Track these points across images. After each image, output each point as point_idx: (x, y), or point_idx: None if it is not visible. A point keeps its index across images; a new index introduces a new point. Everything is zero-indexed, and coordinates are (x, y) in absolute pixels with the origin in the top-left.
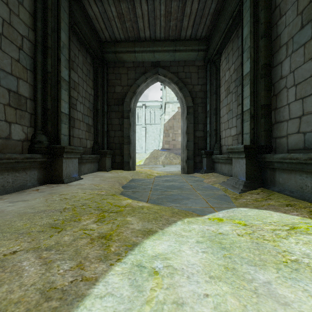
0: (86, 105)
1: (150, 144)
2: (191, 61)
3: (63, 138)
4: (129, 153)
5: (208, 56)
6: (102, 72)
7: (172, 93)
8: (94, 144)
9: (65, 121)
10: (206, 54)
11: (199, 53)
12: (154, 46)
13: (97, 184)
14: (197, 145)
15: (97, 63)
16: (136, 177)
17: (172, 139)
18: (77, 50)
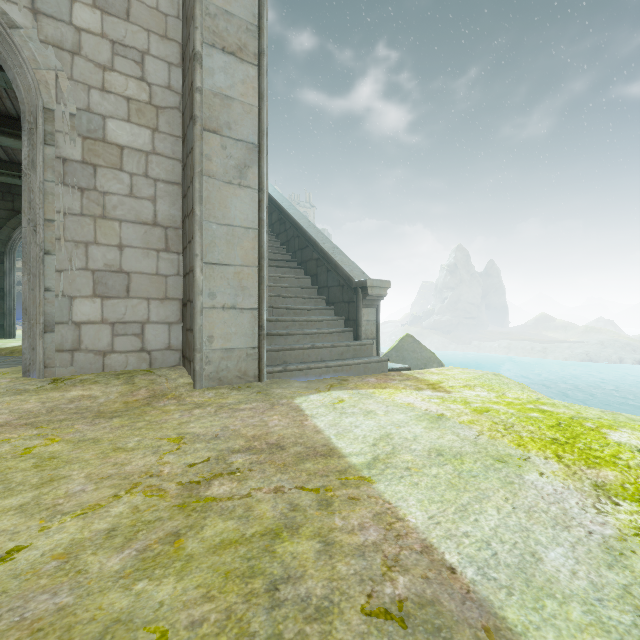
0: None
1: None
2: None
3: None
4: None
5: None
6: None
7: None
8: None
9: None
10: None
11: None
12: None
13: None
14: None
15: None
16: None
17: None
18: None
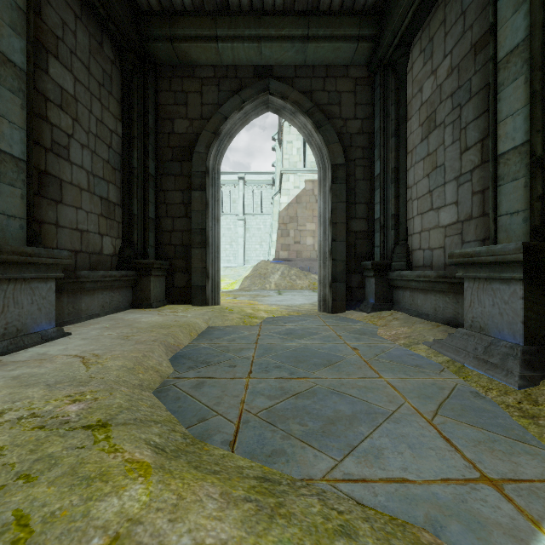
0: (100, 153)
1: (253, 251)
2: (341, 67)
3: (4, 225)
4: (204, 267)
5: (379, 53)
6: (142, 85)
7: (294, 155)
8: (123, 247)
9: (13, 176)
10: (376, 48)
11: (360, 47)
12: (260, 26)
13: (95, 356)
14: (354, 249)
15: (130, 63)
16: (218, 323)
17: (294, 241)
18: (72, 16)
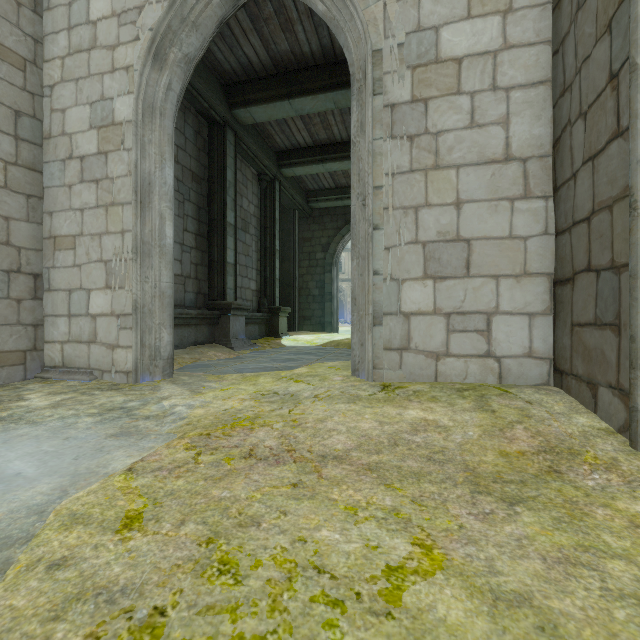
0: None
1: None
2: None
3: None
4: None
5: None
6: None
7: None
8: None
9: None
10: None
11: None
12: None
13: None
14: None
15: None
16: None
17: None
18: None
